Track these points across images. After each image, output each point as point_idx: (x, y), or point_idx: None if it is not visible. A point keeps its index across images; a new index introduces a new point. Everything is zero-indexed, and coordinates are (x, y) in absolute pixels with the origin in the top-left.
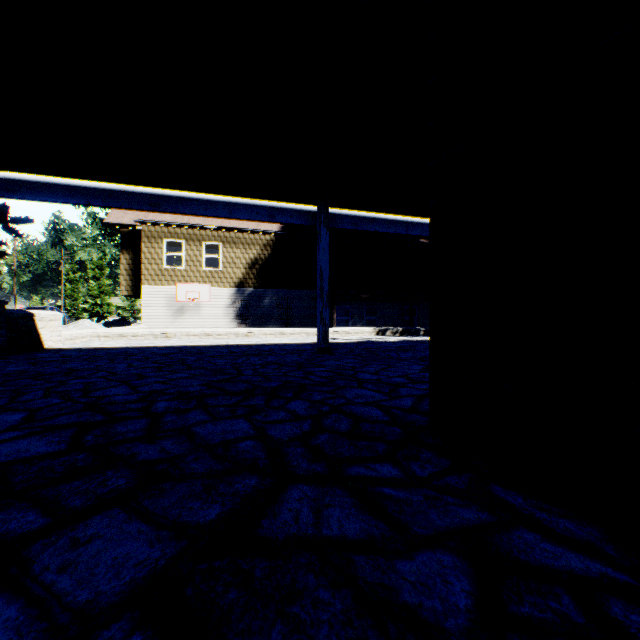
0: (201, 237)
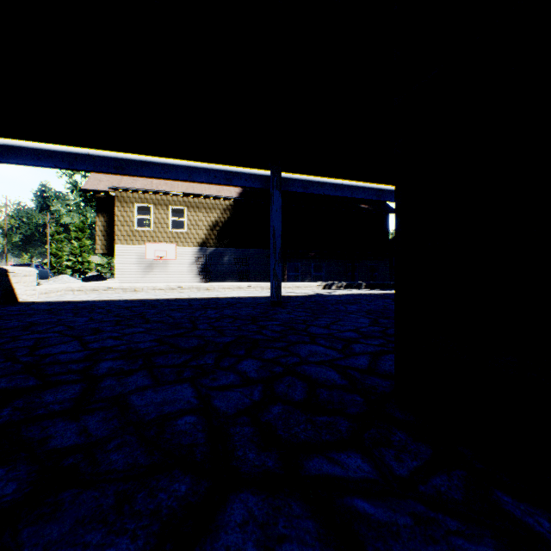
0: (168, 202)
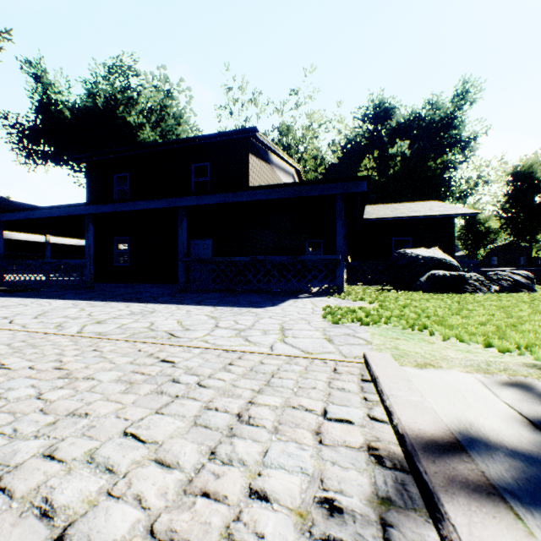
0: None
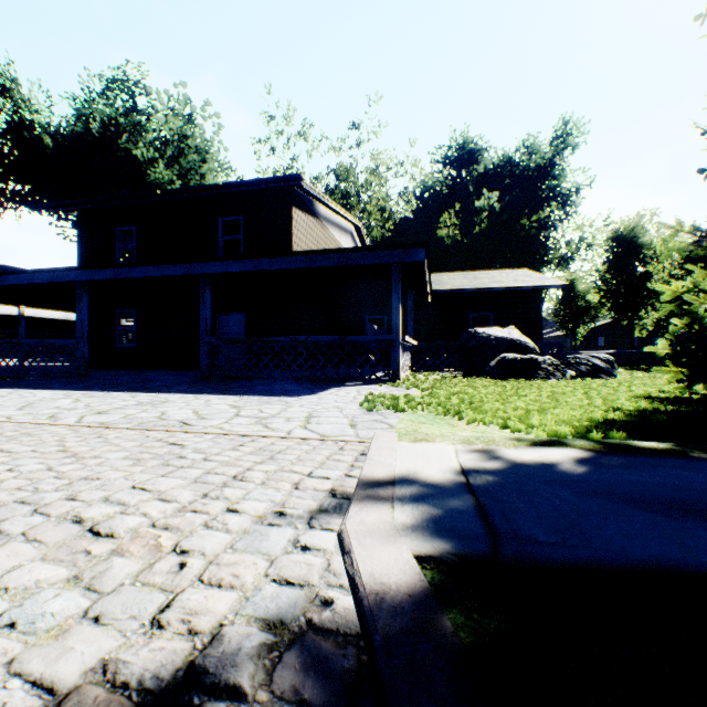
0: None
